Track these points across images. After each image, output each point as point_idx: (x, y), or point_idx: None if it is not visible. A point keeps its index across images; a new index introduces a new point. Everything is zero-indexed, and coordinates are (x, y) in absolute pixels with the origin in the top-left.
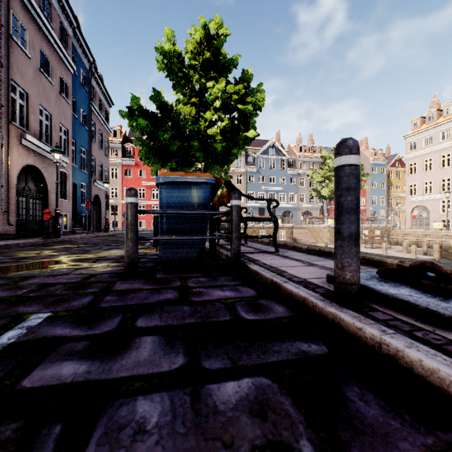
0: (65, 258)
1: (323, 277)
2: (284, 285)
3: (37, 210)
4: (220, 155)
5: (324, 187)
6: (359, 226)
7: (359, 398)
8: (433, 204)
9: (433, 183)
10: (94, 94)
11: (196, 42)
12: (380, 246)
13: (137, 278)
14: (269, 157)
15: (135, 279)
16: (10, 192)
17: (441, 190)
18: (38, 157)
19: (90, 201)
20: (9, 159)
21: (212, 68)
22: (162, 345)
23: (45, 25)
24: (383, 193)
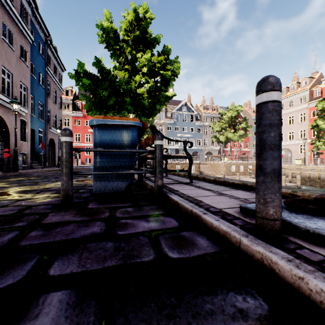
0: (13, 189)
1: (235, 206)
2: (204, 217)
3: None
4: (147, 109)
5: (221, 135)
6: (281, 162)
7: None
8: (294, 147)
9: (294, 133)
10: (49, 61)
11: (128, 22)
12: None
13: (70, 209)
14: (182, 112)
15: (68, 210)
16: None
17: (299, 137)
18: (0, 107)
19: (46, 143)
20: None
21: (140, 43)
22: (69, 307)
23: (7, 2)
24: None
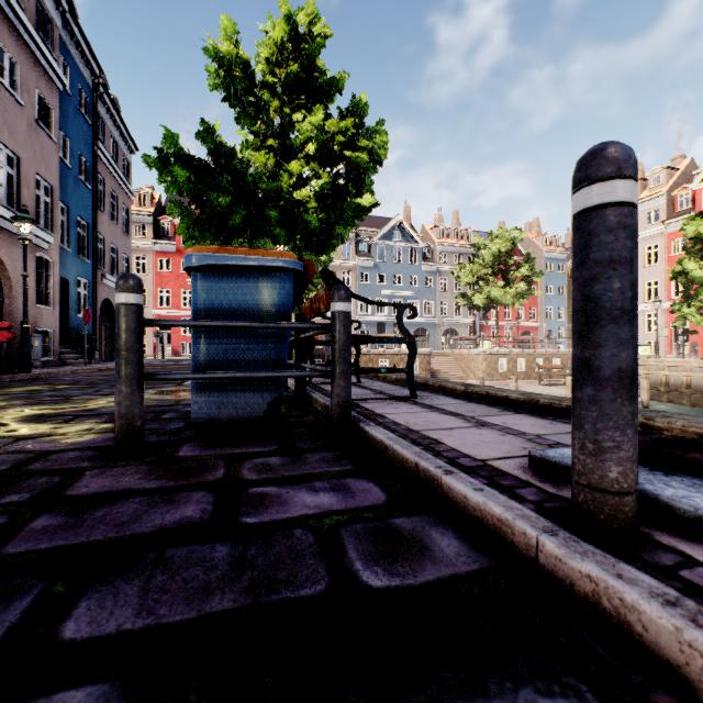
0: (13, 413)
1: (518, 454)
2: (448, 481)
3: None
4: (316, 236)
5: (477, 292)
6: (636, 352)
7: None
8: None
9: None
10: (102, 130)
11: (275, 43)
12: (560, 382)
13: (136, 461)
14: (393, 244)
15: (132, 463)
16: None
17: (645, 298)
18: None
19: (94, 310)
20: None
21: (301, 90)
22: None
23: None
24: (562, 302)
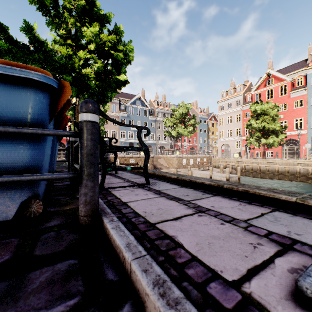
0: None
1: (258, 260)
2: None
3: None
4: (96, 96)
5: (173, 130)
6: None
7: None
8: (232, 143)
9: (232, 131)
10: None
11: None
12: (206, 168)
13: None
14: (136, 106)
15: None
16: None
17: (236, 135)
18: None
19: None
20: None
21: (87, 16)
22: None
23: None
24: (205, 135)
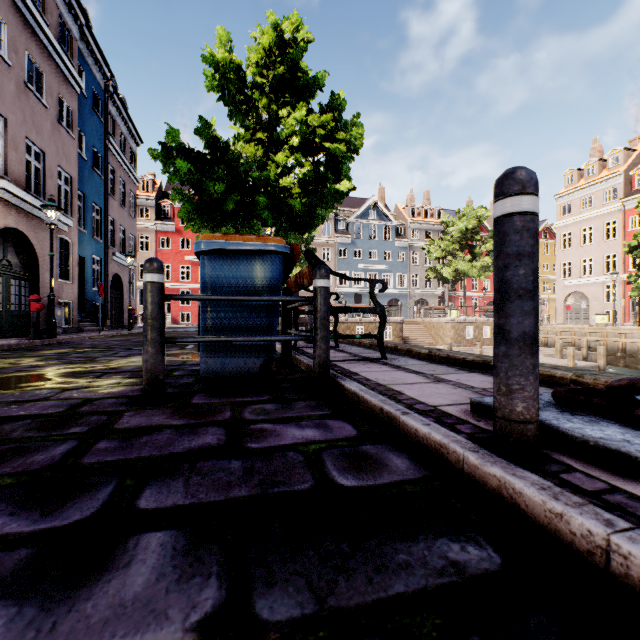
0: (53, 370)
1: (463, 402)
2: (404, 419)
3: (21, 297)
4: (299, 217)
5: (446, 265)
6: (537, 320)
7: None
8: (594, 290)
9: (594, 261)
10: (112, 126)
11: (263, 49)
12: None
13: (160, 406)
14: (368, 222)
15: (158, 407)
16: None
17: (604, 270)
18: (23, 215)
19: (106, 283)
20: None
21: (287, 89)
22: (178, 554)
23: (34, 18)
24: None
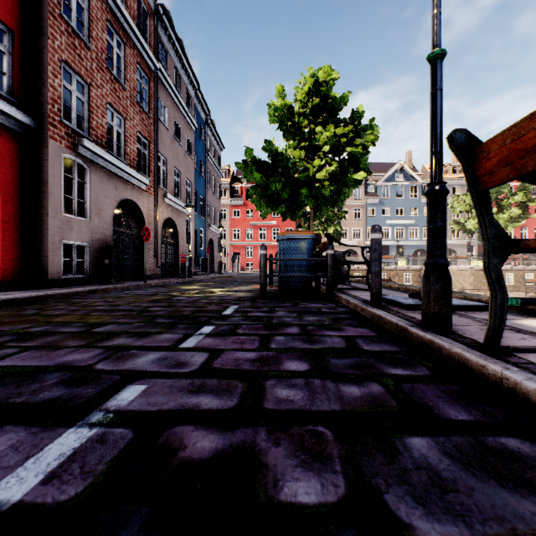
0: (213, 290)
1: None
2: (350, 300)
3: (171, 255)
4: (330, 196)
5: (470, 218)
6: (380, 268)
7: (350, 321)
8: None
9: None
10: (208, 143)
11: (305, 92)
12: None
13: (267, 299)
14: (395, 184)
15: (267, 299)
16: (157, 241)
17: None
18: (173, 210)
19: (206, 245)
20: (158, 215)
21: (321, 111)
22: (288, 313)
23: (177, 98)
24: None
